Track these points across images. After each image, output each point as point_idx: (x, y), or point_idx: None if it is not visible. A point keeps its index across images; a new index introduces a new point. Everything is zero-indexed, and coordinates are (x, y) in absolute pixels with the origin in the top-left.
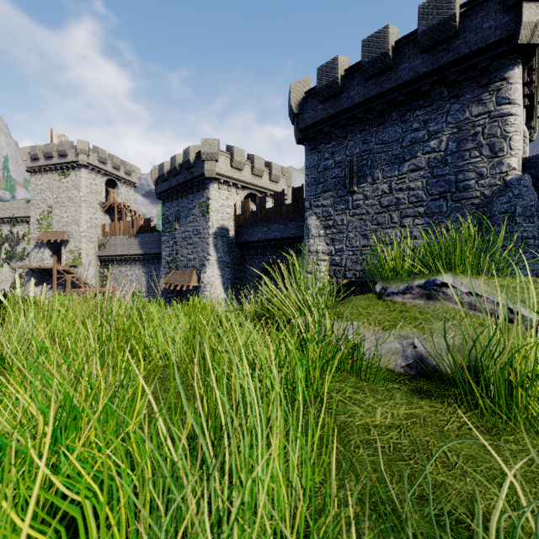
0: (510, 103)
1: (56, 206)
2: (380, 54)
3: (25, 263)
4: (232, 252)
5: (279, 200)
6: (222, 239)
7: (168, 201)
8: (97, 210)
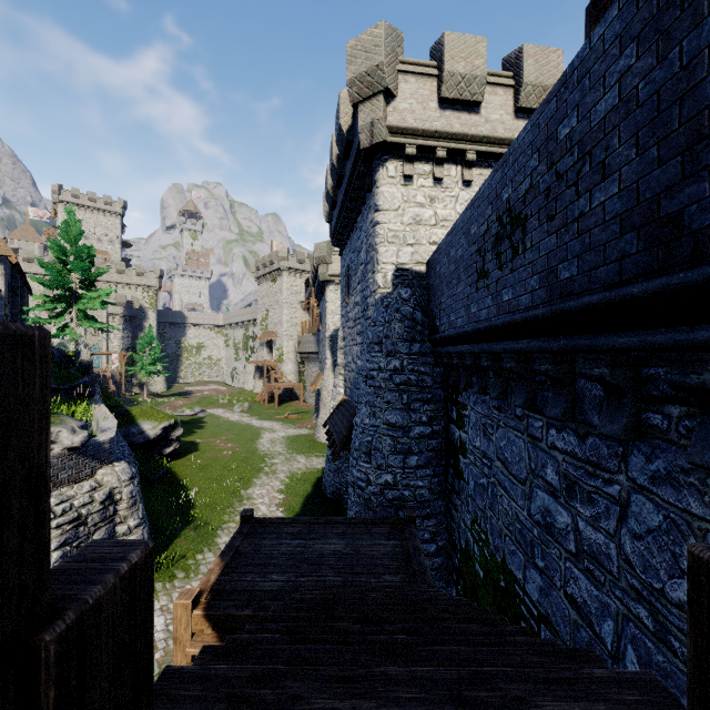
0: (377, 210)
1: (270, 309)
2: (332, 165)
3: None
4: None
5: None
6: None
7: (319, 302)
8: (297, 309)
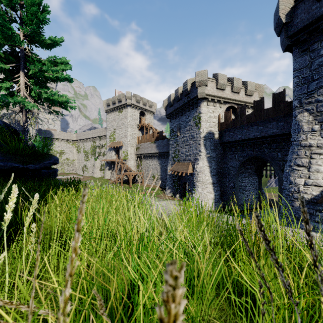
0: None
1: (117, 129)
2: None
3: (105, 158)
4: (217, 149)
5: (258, 106)
6: (210, 140)
7: (173, 119)
8: (135, 129)
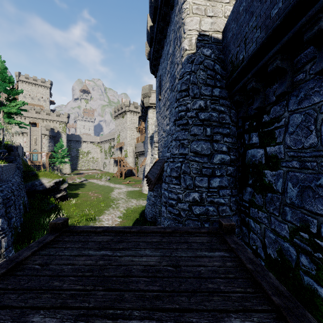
0: None
1: (121, 131)
2: (150, 3)
3: None
4: None
5: None
6: None
7: (145, 122)
8: (134, 131)
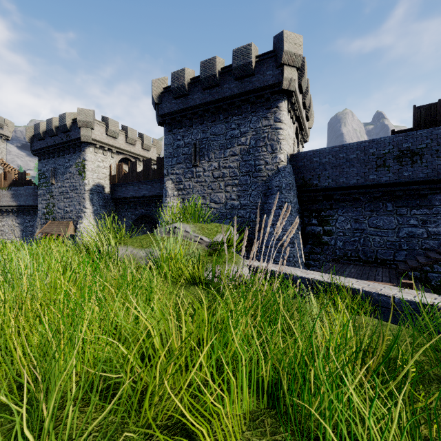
0: (281, 122)
1: None
2: (211, 74)
3: None
4: (108, 206)
5: (147, 165)
6: (98, 195)
7: (45, 158)
8: None
